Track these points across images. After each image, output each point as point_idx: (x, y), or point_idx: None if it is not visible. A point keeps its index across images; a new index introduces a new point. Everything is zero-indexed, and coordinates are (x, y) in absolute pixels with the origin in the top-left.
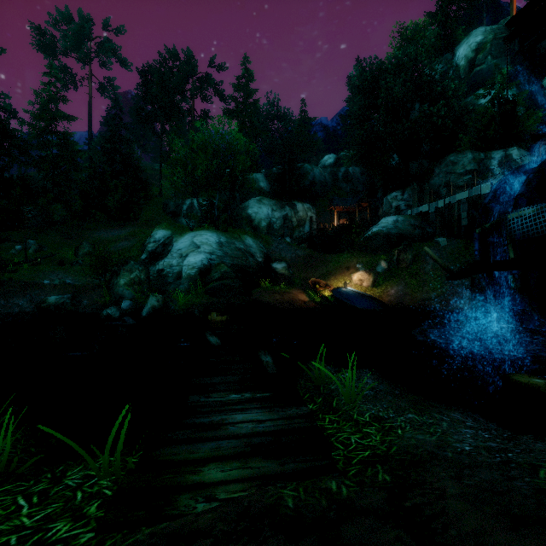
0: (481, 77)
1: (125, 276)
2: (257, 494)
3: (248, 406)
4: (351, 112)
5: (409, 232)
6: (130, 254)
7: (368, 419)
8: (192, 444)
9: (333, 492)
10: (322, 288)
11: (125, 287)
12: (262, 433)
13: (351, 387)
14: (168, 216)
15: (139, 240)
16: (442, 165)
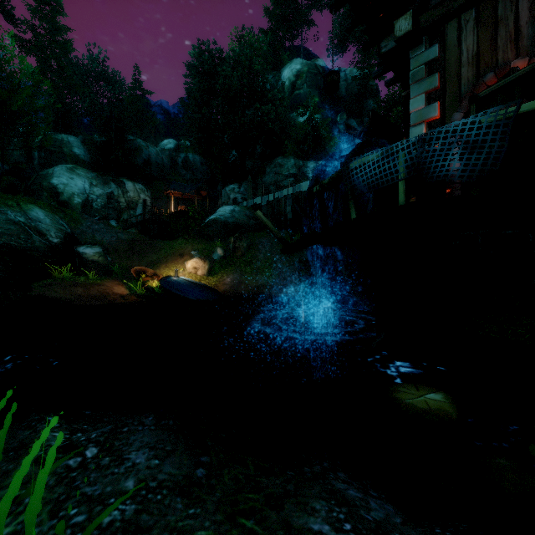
0: (300, 100)
1: None
2: None
3: None
4: (189, 91)
5: (244, 222)
6: None
7: None
8: None
9: None
10: (149, 278)
11: None
12: None
13: None
14: None
15: None
16: (272, 166)
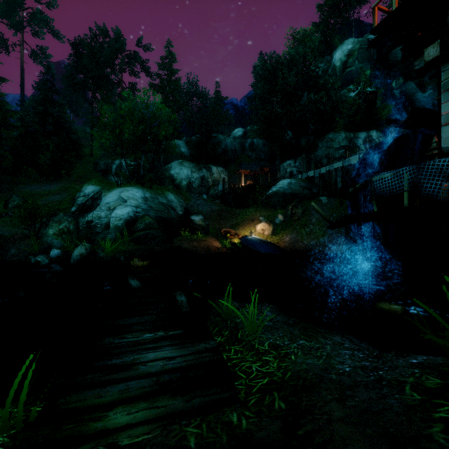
0: (351, 76)
1: (54, 227)
2: (161, 435)
3: (161, 344)
4: (255, 94)
5: (299, 192)
6: (61, 207)
7: (267, 347)
8: (100, 387)
9: (234, 426)
10: (232, 237)
11: (54, 237)
12: (171, 370)
13: (254, 320)
14: (98, 174)
15: (69, 194)
16: (324, 141)
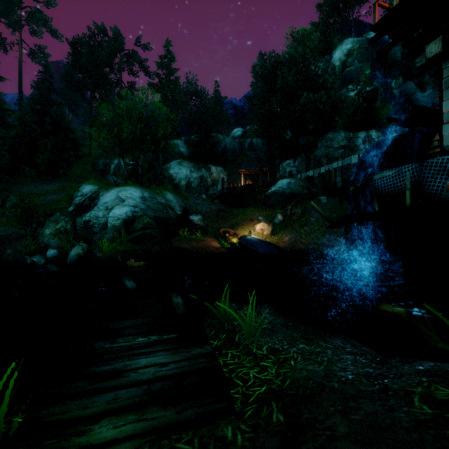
0: (350, 75)
1: (51, 227)
2: None
3: (154, 349)
4: (254, 94)
5: (299, 192)
6: (58, 207)
7: (266, 352)
8: (87, 397)
9: (228, 442)
10: (231, 236)
11: (51, 237)
12: (164, 378)
13: (252, 323)
14: (97, 173)
15: (67, 194)
16: (323, 141)
